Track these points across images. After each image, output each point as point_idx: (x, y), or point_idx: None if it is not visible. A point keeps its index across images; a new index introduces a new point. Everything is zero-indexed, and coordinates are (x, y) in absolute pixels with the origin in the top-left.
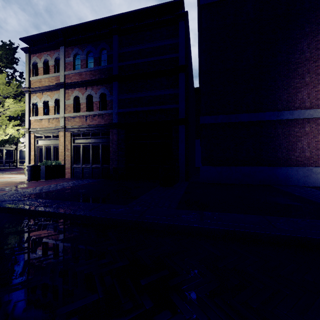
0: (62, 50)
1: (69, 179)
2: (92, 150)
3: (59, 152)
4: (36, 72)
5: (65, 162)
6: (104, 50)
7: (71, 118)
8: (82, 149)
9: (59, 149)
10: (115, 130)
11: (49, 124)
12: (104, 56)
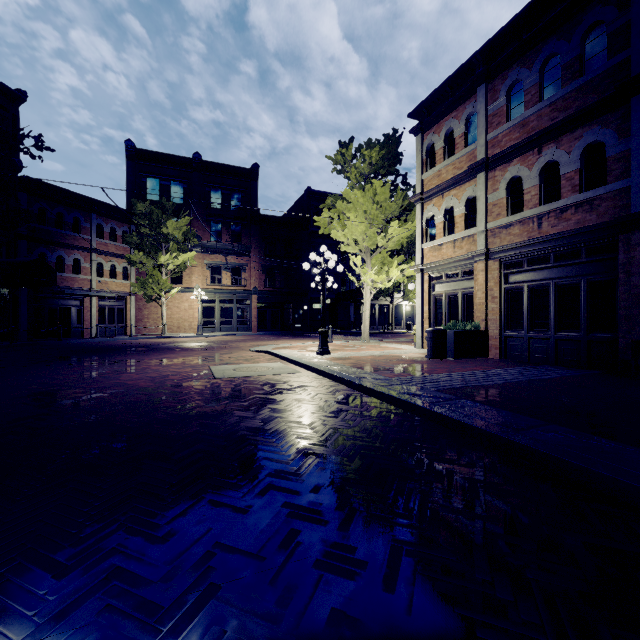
0: (482, 92)
1: (499, 361)
2: (556, 297)
3: (475, 305)
4: (431, 161)
5: (487, 325)
6: (594, 28)
7: (501, 229)
8: (528, 296)
9: (475, 298)
10: None
11: (454, 252)
12: (596, 45)
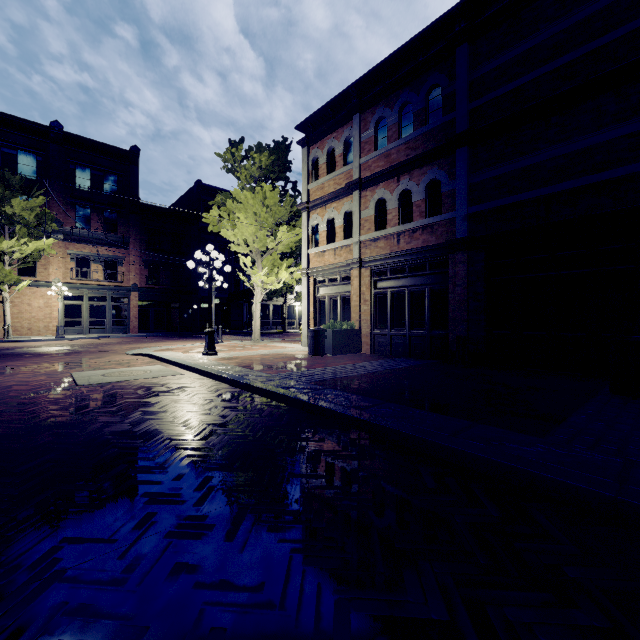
0: (356, 121)
1: (369, 356)
2: (410, 301)
3: (351, 307)
4: (316, 174)
5: (361, 325)
6: (434, 89)
7: (371, 242)
8: (390, 300)
9: (351, 300)
10: (462, 255)
11: (335, 259)
12: (435, 102)
